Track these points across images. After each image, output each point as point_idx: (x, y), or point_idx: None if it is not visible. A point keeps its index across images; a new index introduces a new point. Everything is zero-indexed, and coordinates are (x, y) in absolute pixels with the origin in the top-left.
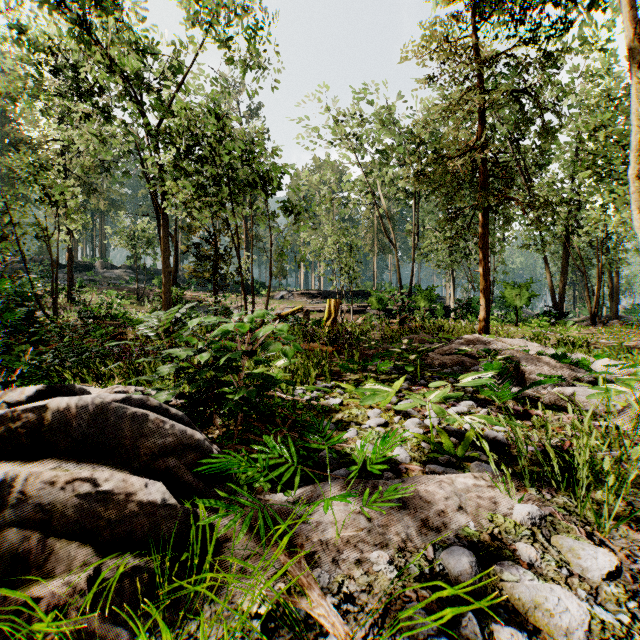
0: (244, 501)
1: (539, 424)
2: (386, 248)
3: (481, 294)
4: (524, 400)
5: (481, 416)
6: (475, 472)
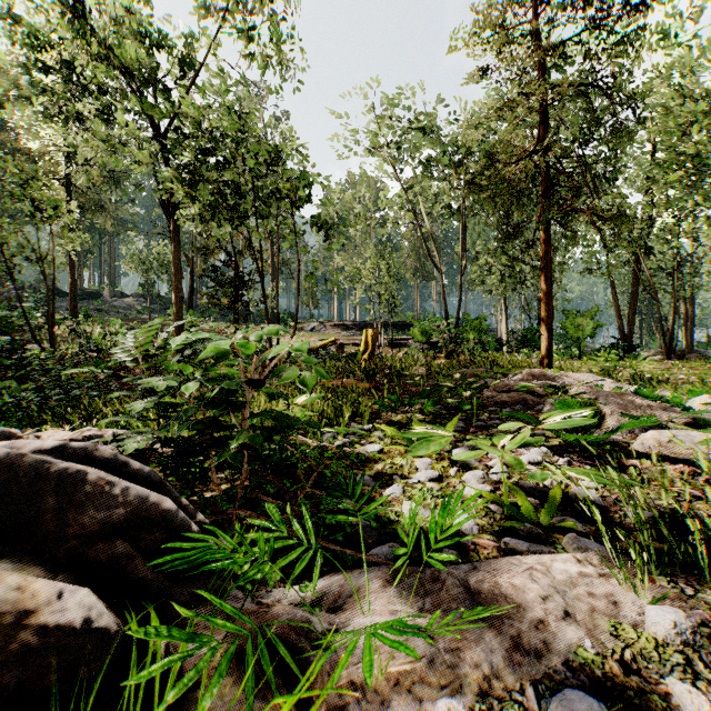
0: (223, 623)
1: (638, 478)
2: (430, 274)
3: (543, 322)
4: (610, 446)
5: (579, 471)
6: (572, 550)
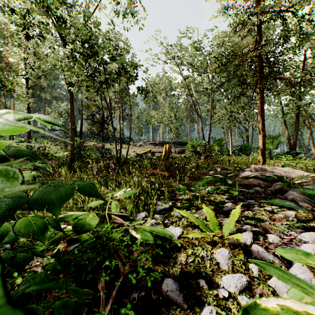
0: None
1: None
2: (194, 120)
3: (259, 140)
4: None
5: None
6: None
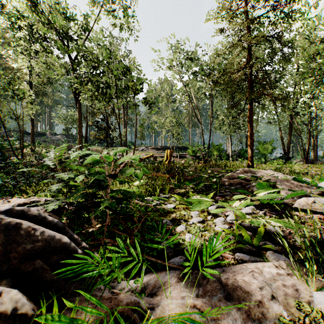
0: (90, 311)
1: (299, 221)
2: (196, 125)
3: (249, 146)
4: (284, 205)
5: (274, 219)
6: (271, 259)
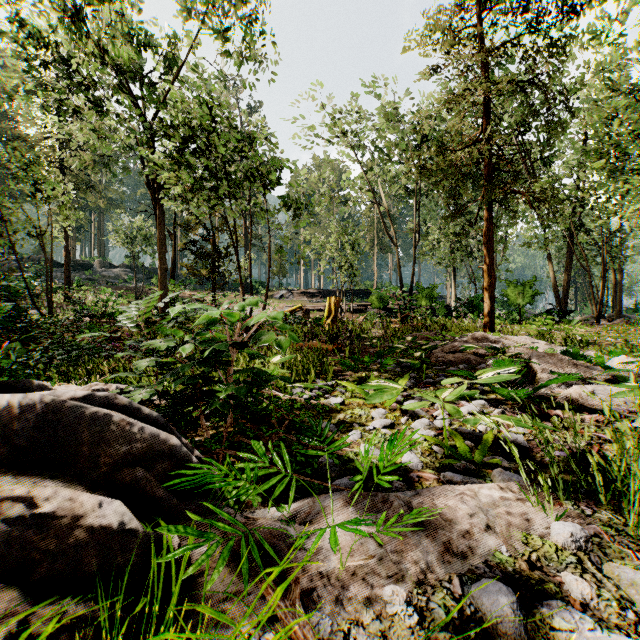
0: (223, 525)
1: (560, 425)
2: (386, 247)
3: (485, 291)
4: (539, 399)
5: (504, 417)
6: (498, 481)
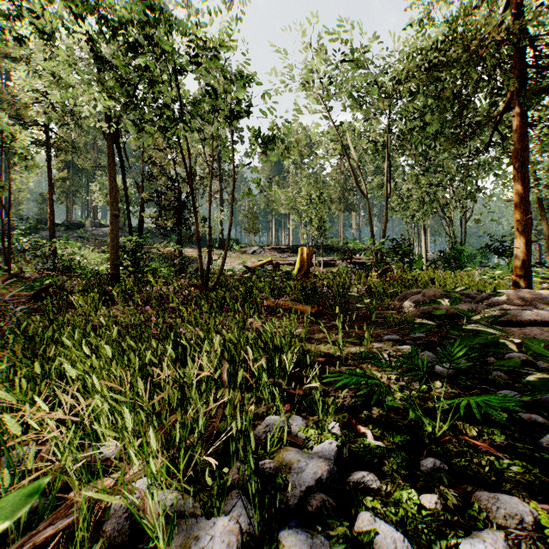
0: None
1: None
2: (352, 206)
3: (517, 233)
4: None
5: None
6: None
